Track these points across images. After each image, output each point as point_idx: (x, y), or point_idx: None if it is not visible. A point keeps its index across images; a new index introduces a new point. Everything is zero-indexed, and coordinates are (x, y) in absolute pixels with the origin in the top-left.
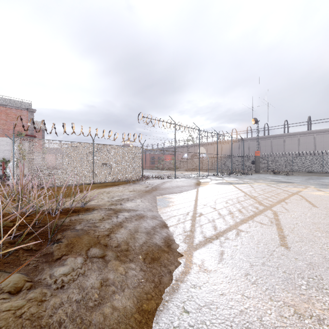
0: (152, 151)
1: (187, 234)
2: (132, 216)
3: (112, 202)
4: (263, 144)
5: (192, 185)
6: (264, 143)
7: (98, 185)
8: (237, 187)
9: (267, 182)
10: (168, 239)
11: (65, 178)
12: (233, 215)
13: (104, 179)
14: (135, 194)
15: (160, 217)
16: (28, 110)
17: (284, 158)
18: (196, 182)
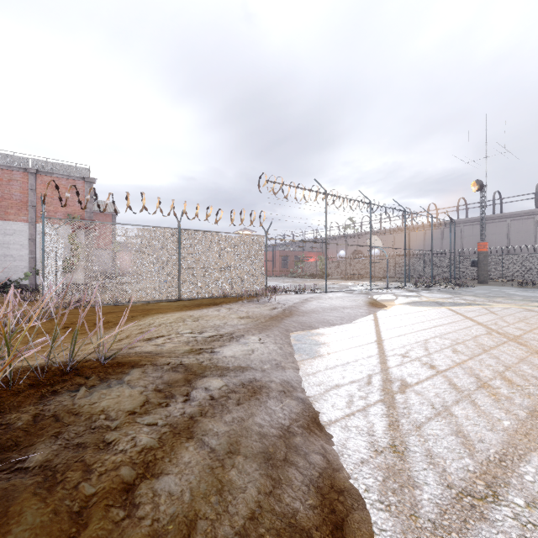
0: (284, 246)
1: (387, 462)
2: (231, 389)
3: (194, 345)
4: (491, 230)
5: (361, 306)
6: (493, 228)
7: (186, 303)
8: (459, 312)
9: (518, 302)
10: (330, 486)
11: (129, 290)
12: (494, 393)
13: (198, 292)
14: (249, 323)
15: (302, 389)
16: (85, 180)
17: (537, 256)
18: (367, 300)
